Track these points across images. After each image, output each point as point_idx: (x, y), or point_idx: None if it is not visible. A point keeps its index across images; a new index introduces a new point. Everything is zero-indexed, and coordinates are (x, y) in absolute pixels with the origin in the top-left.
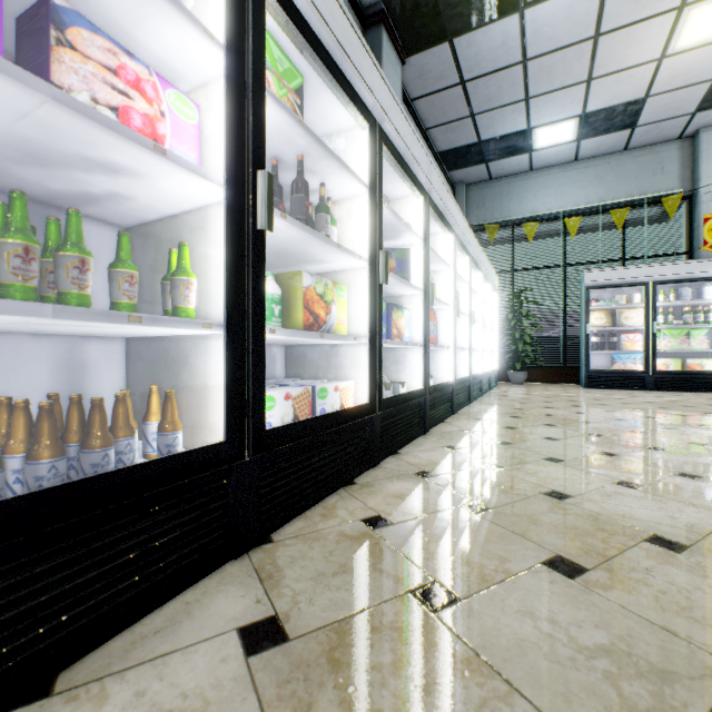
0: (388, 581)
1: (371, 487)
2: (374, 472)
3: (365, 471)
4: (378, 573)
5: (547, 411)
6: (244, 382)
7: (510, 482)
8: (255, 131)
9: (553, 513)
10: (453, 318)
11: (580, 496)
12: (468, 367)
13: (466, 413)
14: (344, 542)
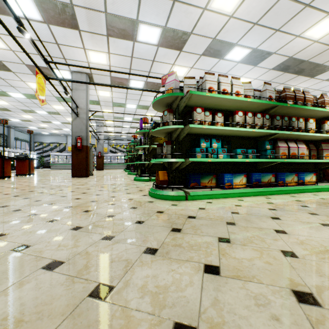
0: None
1: None
2: None
3: None
4: None
5: None
6: None
7: None
8: None
9: None
10: None
11: None
12: None
13: None
14: None
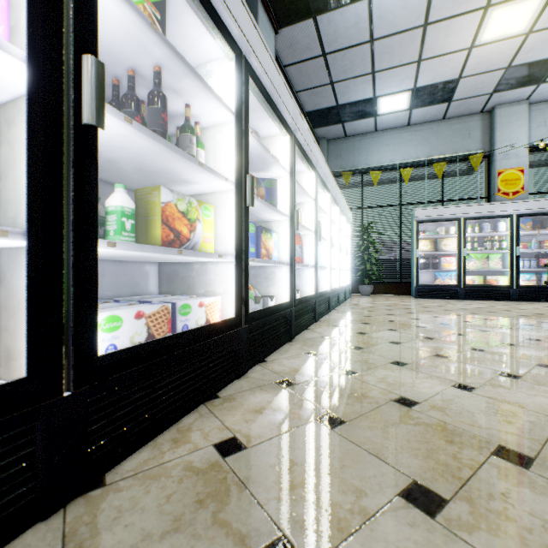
0: (227, 541)
1: (232, 401)
2: (239, 383)
3: (230, 382)
4: (218, 528)
5: (390, 317)
6: (59, 302)
7: (363, 389)
8: (79, 8)
9: (404, 424)
10: (316, 242)
11: (425, 402)
12: (328, 283)
13: (326, 320)
14: (188, 479)
